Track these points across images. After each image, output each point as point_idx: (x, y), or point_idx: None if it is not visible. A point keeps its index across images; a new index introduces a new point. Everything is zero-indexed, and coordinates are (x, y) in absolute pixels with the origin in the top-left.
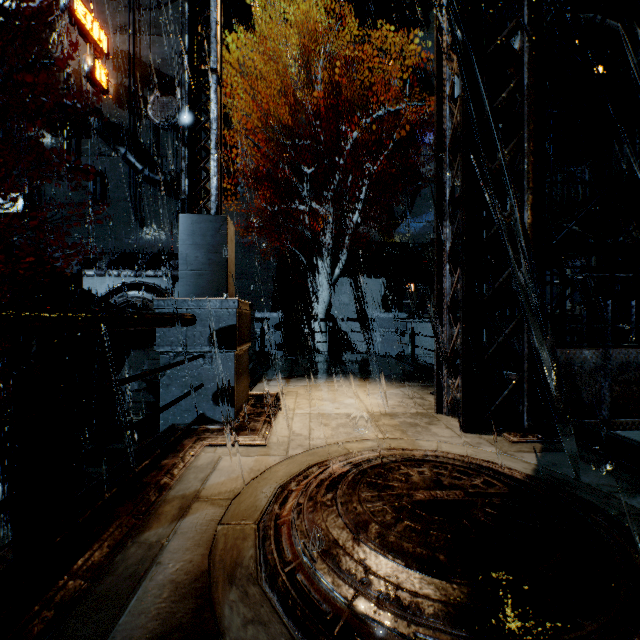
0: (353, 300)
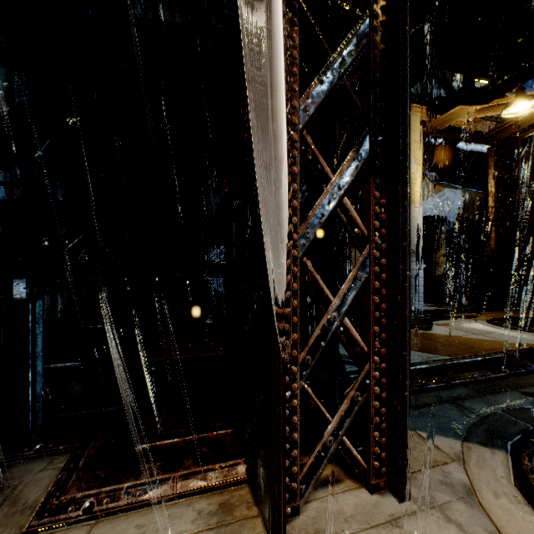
0: None
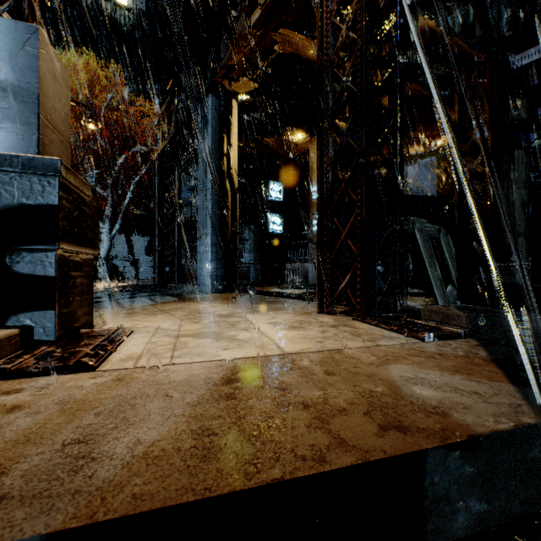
0: (125, 250)
